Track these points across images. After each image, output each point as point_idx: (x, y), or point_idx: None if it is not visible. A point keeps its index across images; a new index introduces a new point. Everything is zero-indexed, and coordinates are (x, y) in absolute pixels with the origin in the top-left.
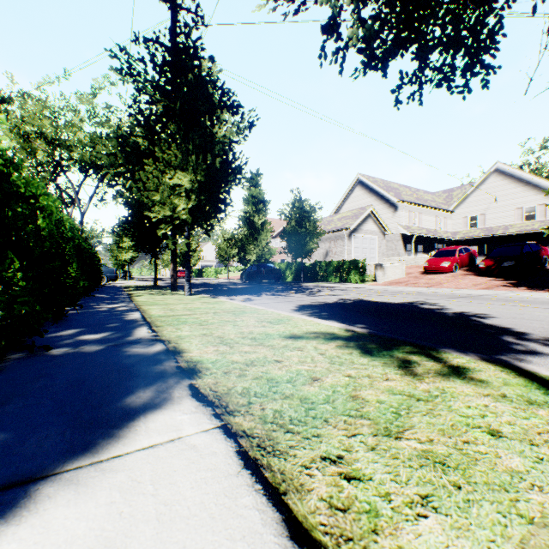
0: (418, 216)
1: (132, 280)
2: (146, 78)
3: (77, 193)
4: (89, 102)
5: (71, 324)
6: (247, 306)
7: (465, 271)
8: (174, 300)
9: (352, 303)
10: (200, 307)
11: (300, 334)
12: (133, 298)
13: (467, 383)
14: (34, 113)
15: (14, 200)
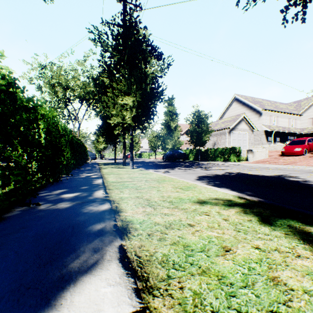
0: (276, 119)
1: (104, 160)
2: (108, 43)
3: (77, 114)
4: (82, 64)
5: (61, 186)
6: (166, 176)
7: (312, 154)
8: (123, 171)
9: (235, 175)
10: (137, 176)
11: (204, 199)
12: (101, 170)
13: None
14: (56, 73)
15: (21, 110)
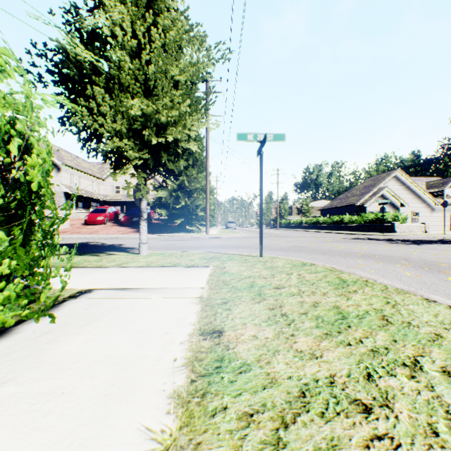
0: (79, 179)
1: None
2: None
3: None
4: None
5: None
6: None
7: (113, 223)
8: None
9: None
10: None
11: None
12: None
13: (116, 255)
14: None
15: None
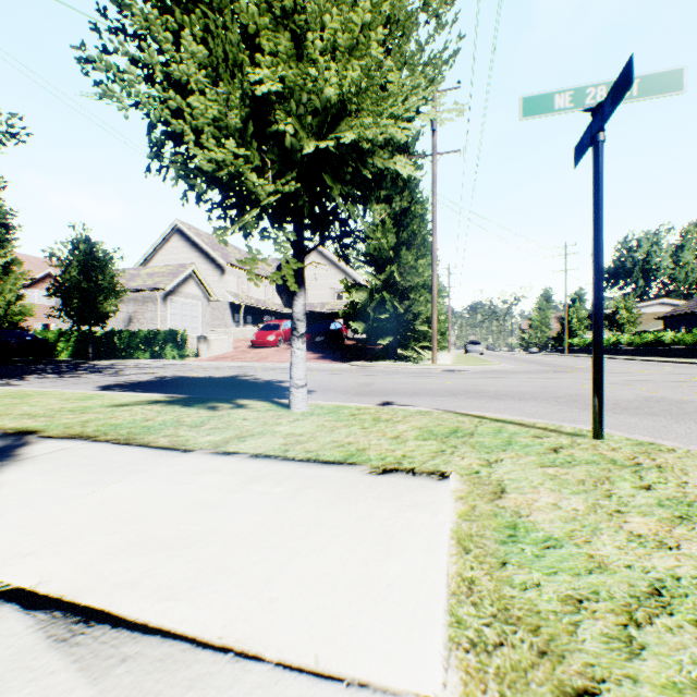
0: (248, 284)
1: None
2: None
3: None
4: None
5: None
6: (26, 390)
7: (289, 345)
8: None
9: (171, 379)
10: None
11: (123, 403)
12: None
13: (245, 409)
14: None
15: None
